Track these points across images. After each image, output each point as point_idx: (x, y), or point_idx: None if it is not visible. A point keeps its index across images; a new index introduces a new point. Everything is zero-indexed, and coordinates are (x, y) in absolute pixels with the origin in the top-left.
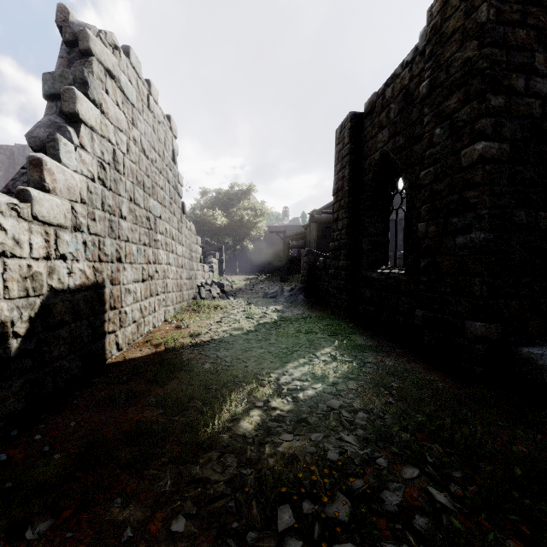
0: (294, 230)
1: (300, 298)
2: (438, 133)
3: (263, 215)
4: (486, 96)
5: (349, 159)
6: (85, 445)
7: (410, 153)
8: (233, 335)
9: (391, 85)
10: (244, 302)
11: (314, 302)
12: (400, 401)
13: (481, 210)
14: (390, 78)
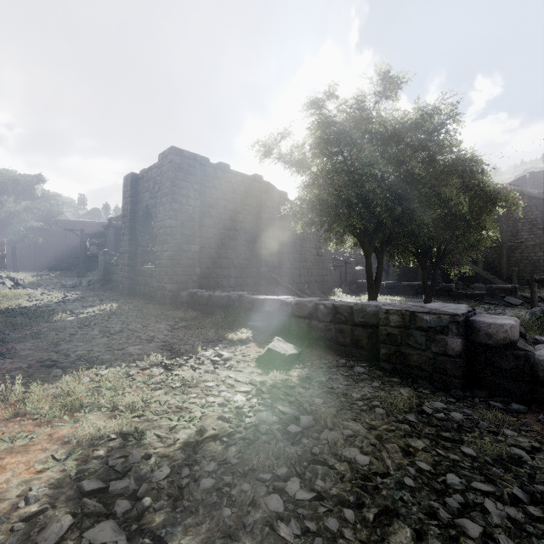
0: (93, 226)
1: (97, 286)
2: (161, 210)
3: (55, 209)
4: (172, 204)
5: (131, 200)
6: (5, 321)
7: (157, 210)
8: (47, 304)
9: (151, 171)
10: (44, 291)
11: (109, 288)
12: (135, 311)
13: (171, 244)
14: (150, 167)
